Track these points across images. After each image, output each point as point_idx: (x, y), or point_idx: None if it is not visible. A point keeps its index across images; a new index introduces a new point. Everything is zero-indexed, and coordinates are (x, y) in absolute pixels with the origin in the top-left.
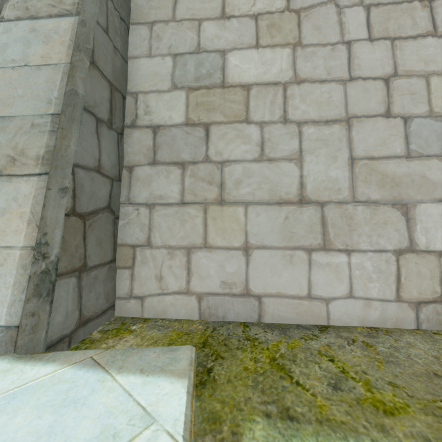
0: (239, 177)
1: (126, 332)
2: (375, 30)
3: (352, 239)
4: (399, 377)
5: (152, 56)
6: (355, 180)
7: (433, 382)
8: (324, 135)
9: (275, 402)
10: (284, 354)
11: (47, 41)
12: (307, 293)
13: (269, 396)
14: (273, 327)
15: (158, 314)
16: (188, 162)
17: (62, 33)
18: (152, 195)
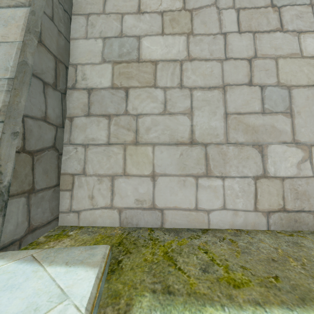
0: (149, 125)
1: (64, 236)
2: (242, 25)
3: (225, 169)
4: (248, 262)
5: (88, 38)
6: (228, 128)
7: (270, 265)
8: (207, 97)
9: (161, 282)
10: (174, 249)
11: (6, 25)
12: (195, 206)
13: (158, 278)
14: (170, 231)
15: (90, 223)
16: (113, 115)
17: (17, 19)
18: (87, 138)
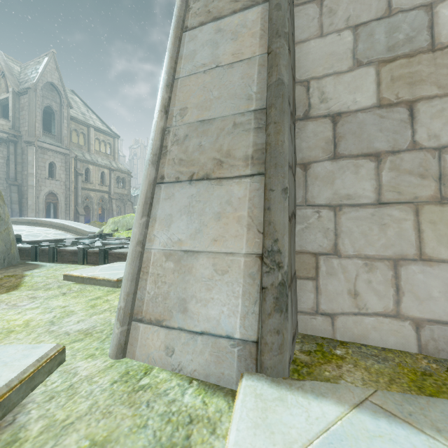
0: None
1: (335, 358)
2: None
3: None
4: None
5: (324, 36)
6: None
7: None
8: None
9: None
10: None
11: (235, 38)
12: None
13: None
14: None
15: (355, 338)
16: (385, 152)
17: (250, 25)
18: (337, 194)
